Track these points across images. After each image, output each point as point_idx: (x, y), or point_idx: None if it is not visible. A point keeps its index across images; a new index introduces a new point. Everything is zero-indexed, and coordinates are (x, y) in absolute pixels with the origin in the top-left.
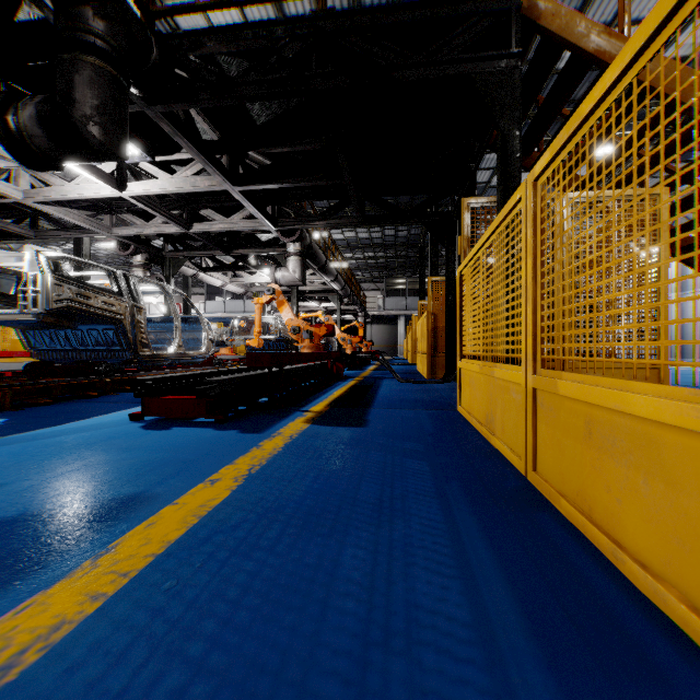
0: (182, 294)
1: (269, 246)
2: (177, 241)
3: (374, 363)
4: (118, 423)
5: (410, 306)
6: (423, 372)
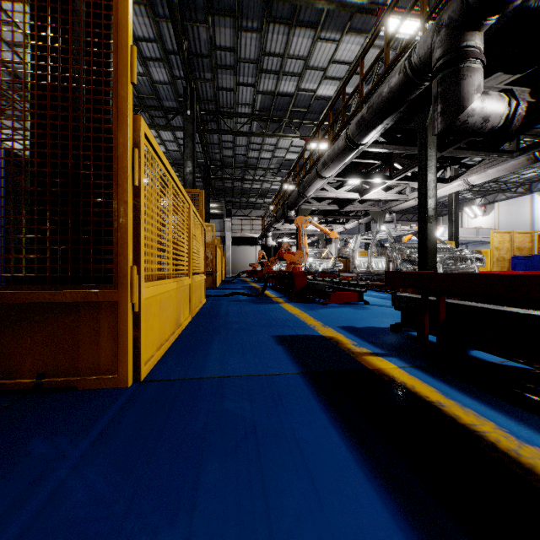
0: None
1: None
2: None
3: None
4: None
5: None
6: None
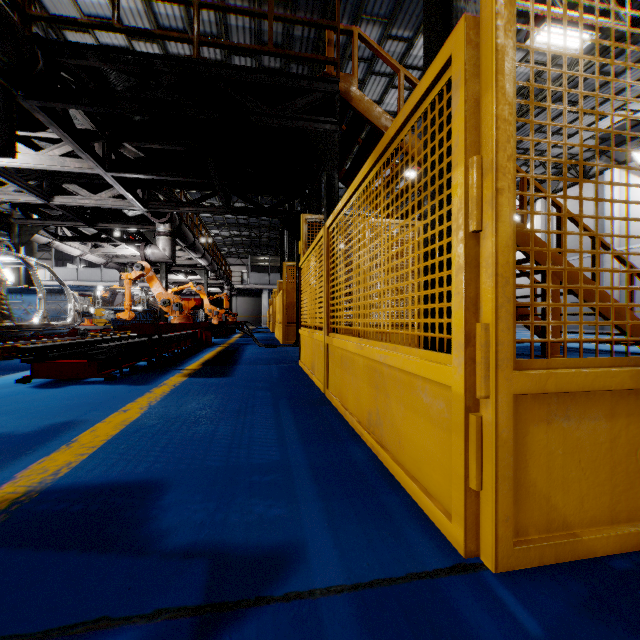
0: (45, 266)
1: (137, 223)
2: (30, 208)
3: (239, 332)
4: (7, 386)
5: (272, 281)
6: (280, 338)
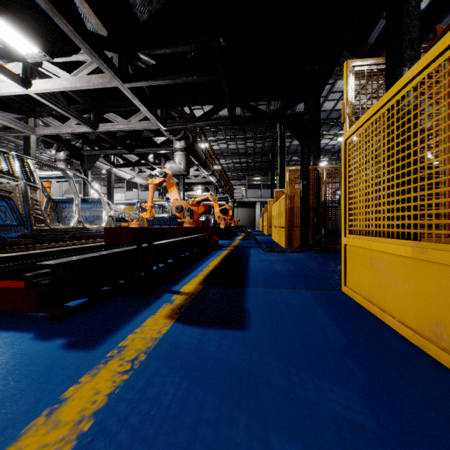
0: (84, 179)
1: (162, 146)
2: (93, 142)
3: (240, 234)
4: None
5: (264, 195)
6: (281, 242)
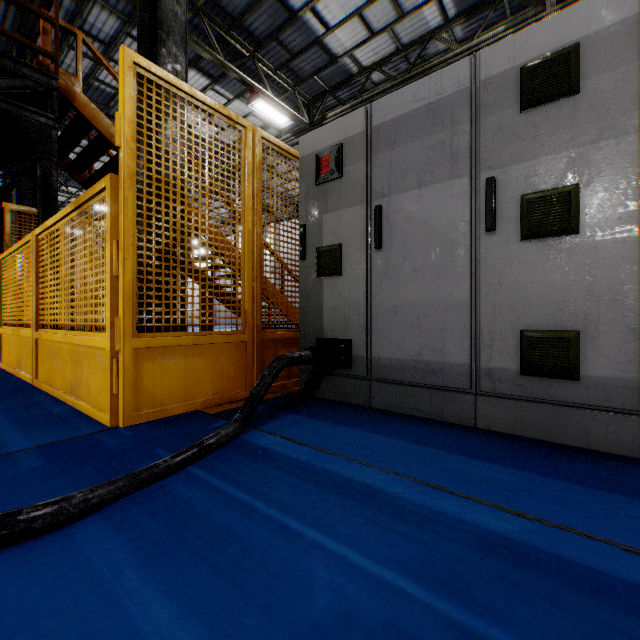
0: None
1: None
2: None
3: None
4: None
5: None
6: None
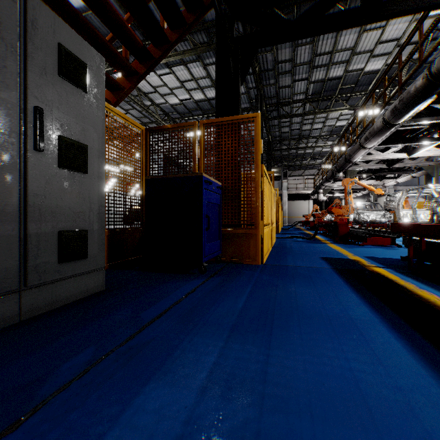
0: None
1: None
2: None
3: None
4: None
5: None
6: None
